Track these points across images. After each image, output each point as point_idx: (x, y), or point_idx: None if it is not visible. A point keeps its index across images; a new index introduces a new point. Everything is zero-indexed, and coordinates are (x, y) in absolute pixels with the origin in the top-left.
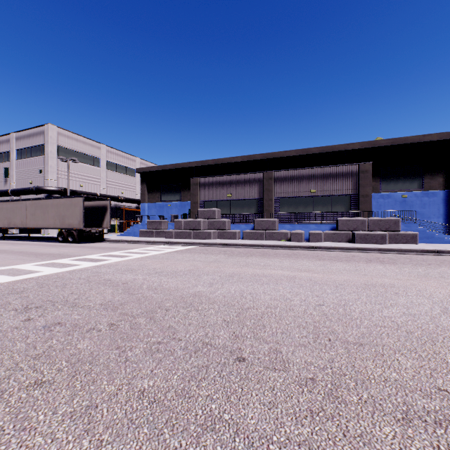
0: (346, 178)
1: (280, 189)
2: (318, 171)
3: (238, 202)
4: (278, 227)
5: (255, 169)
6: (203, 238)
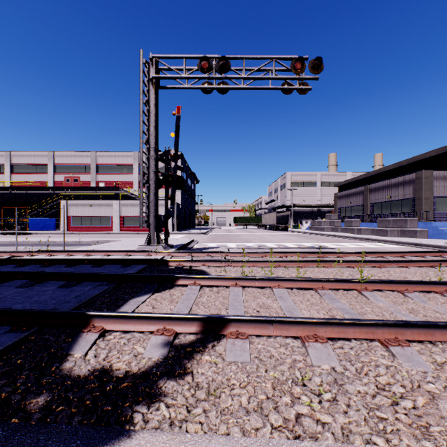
0: (409, 184)
1: (373, 197)
2: (392, 181)
3: (354, 208)
4: (357, 225)
5: (406, 172)
6: (322, 231)
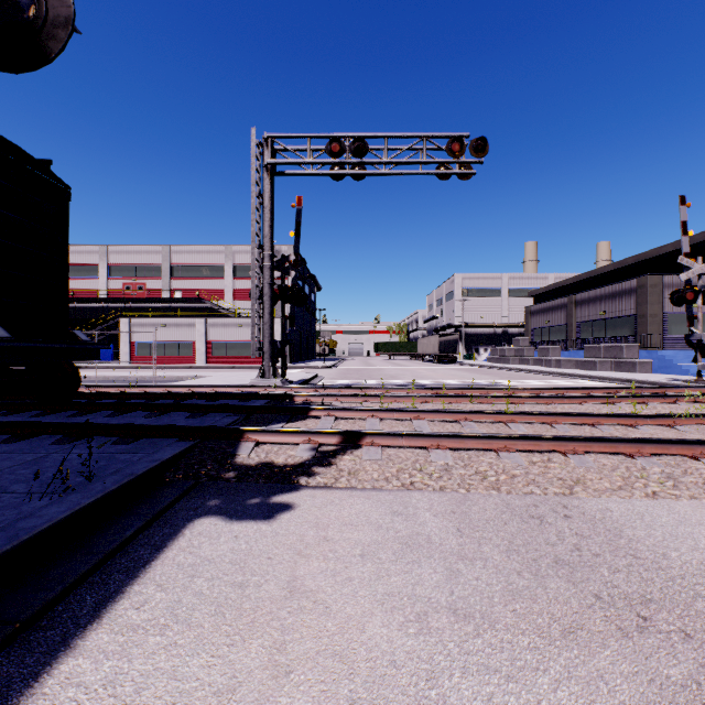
0: (629, 295)
1: (580, 313)
2: (607, 290)
3: (554, 329)
4: (556, 354)
5: (632, 276)
6: (506, 363)
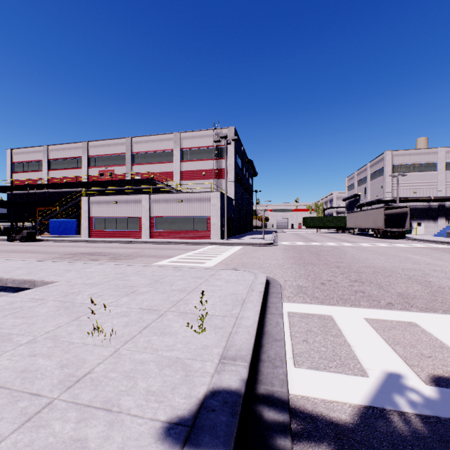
0: None
1: None
2: None
3: None
4: None
5: None
6: None
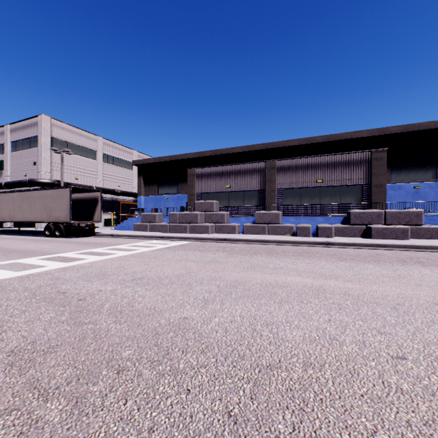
0: (357, 166)
1: (284, 179)
2: (326, 160)
3: (238, 194)
4: (281, 220)
5: (255, 159)
6: (200, 232)
